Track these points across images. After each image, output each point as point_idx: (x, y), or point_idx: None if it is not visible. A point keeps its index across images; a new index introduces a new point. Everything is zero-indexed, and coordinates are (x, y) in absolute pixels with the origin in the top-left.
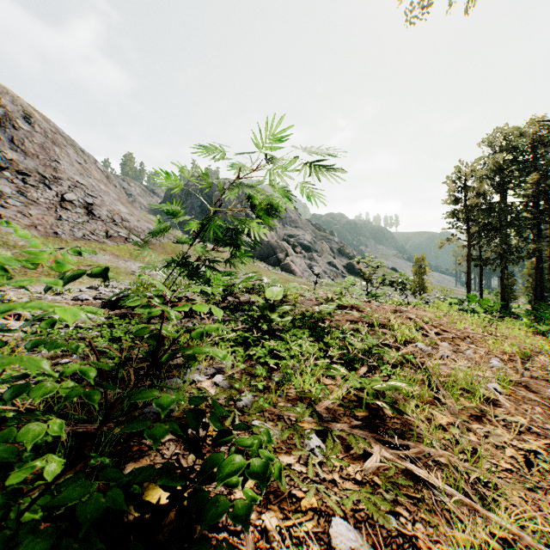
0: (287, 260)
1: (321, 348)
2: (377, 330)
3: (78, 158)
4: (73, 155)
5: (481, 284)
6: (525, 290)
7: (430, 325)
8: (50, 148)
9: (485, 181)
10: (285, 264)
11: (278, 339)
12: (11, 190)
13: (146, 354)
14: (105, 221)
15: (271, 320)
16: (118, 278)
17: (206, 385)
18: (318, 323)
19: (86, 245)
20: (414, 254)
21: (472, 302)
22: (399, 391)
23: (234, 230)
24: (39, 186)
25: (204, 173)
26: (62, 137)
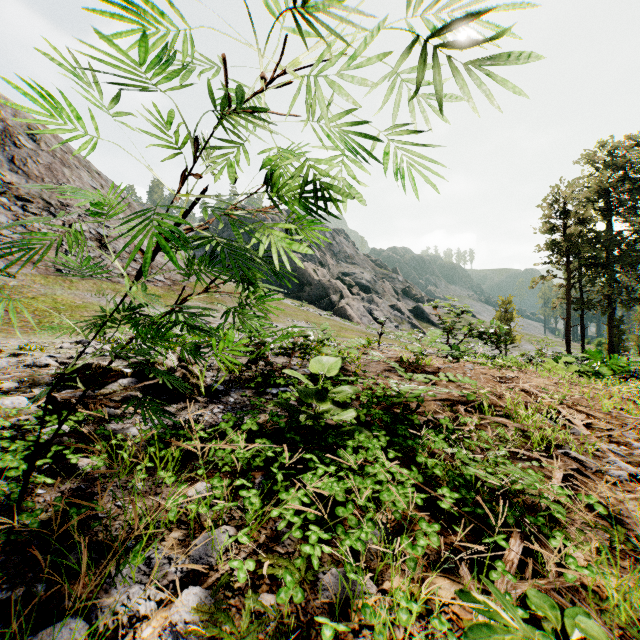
0: (342, 303)
1: (410, 469)
2: (491, 419)
3: (93, 182)
4: (87, 179)
5: (583, 332)
6: (636, 339)
7: (560, 403)
8: (58, 169)
9: (589, 205)
10: (340, 308)
11: (332, 450)
12: (7, 219)
13: (39, 522)
14: (121, 256)
15: (320, 416)
16: (119, 329)
17: (147, 639)
18: (394, 406)
19: (95, 285)
20: (498, 296)
21: (592, 361)
22: (609, 615)
23: (225, 244)
24: (42, 214)
25: (167, 121)
26: (74, 157)
